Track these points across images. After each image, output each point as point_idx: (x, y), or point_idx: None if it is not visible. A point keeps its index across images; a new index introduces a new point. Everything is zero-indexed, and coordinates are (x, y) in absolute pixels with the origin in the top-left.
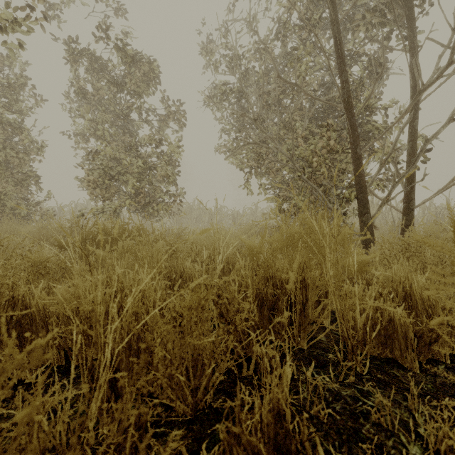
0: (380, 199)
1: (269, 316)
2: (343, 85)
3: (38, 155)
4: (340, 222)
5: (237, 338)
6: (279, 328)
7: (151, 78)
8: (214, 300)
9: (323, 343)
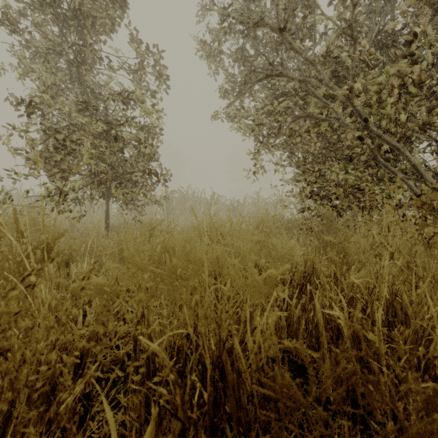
0: None
1: None
2: None
3: None
4: None
5: None
6: None
7: None
8: None
9: None
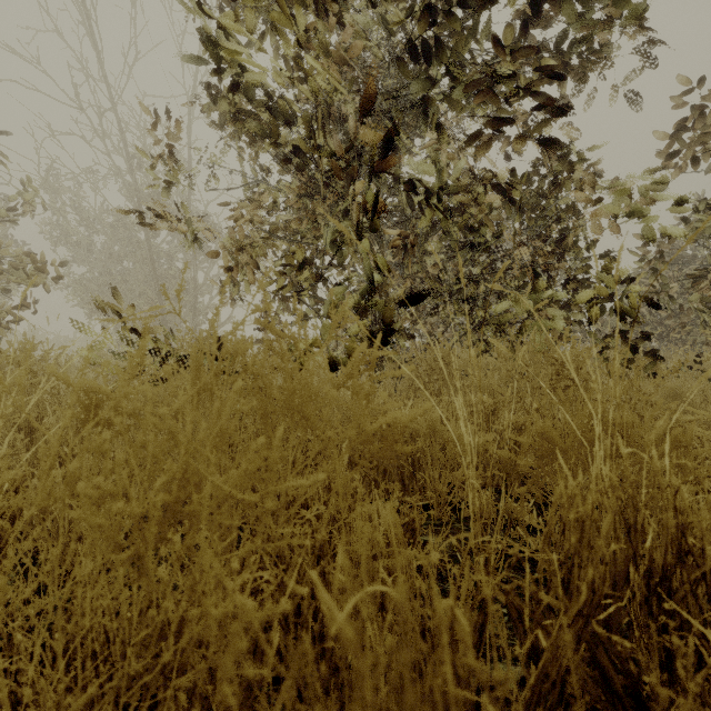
0: None
1: None
2: (156, 283)
3: None
4: None
5: None
6: None
7: None
8: None
9: None
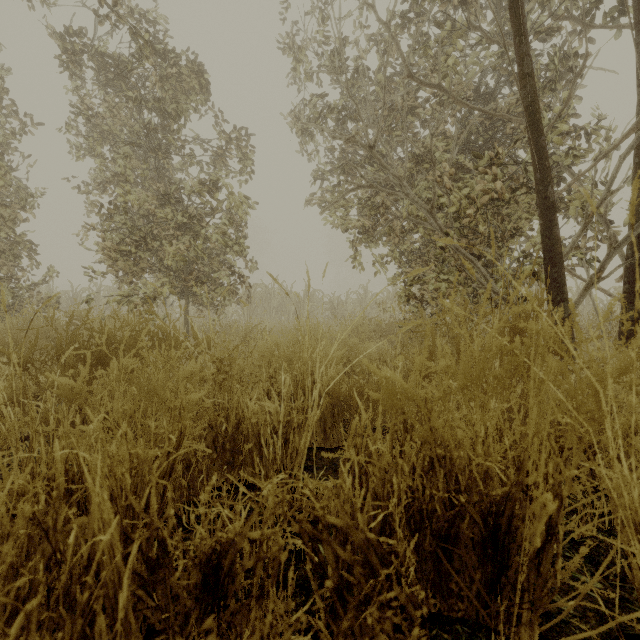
0: (579, 277)
1: (437, 554)
2: (525, 81)
3: (28, 210)
4: (639, 329)
5: (364, 637)
6: (462, 586)
7: (203, 87)
8: (302, 533)
9: (573, 626)
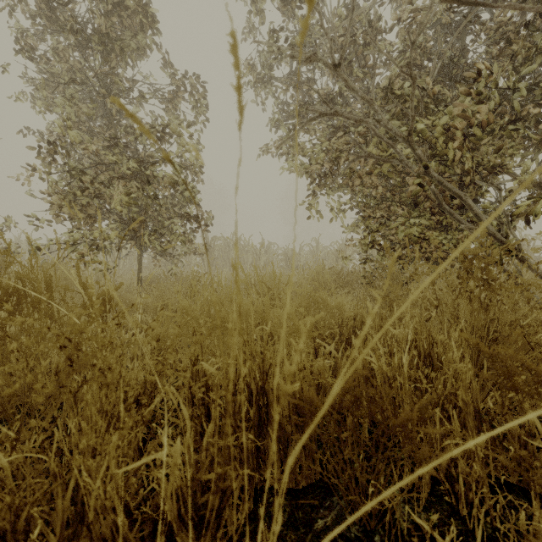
0: None
1: None
2: None
3: None
4: None
5: None
6: None
7: (151, 22)
8: None
9: None
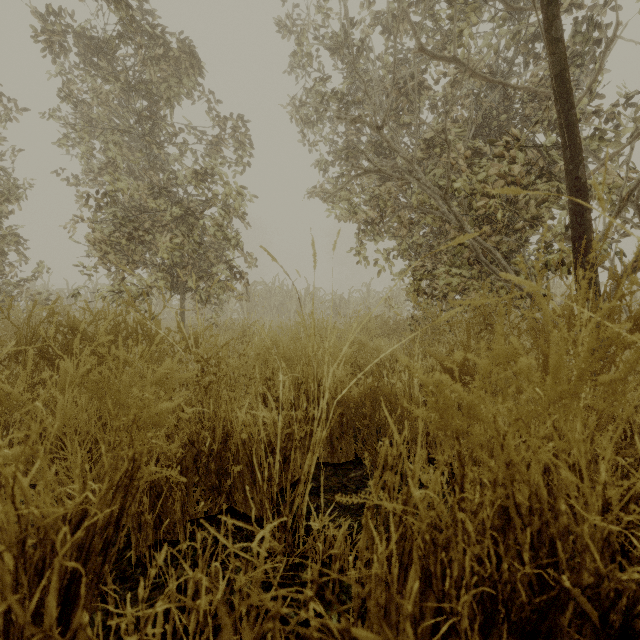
0: (607, 269)
1: None
2: (554, 47)
3: (15, 201)
4: None
5: None
6: None
7: (198, 69)
8: None
9: None
